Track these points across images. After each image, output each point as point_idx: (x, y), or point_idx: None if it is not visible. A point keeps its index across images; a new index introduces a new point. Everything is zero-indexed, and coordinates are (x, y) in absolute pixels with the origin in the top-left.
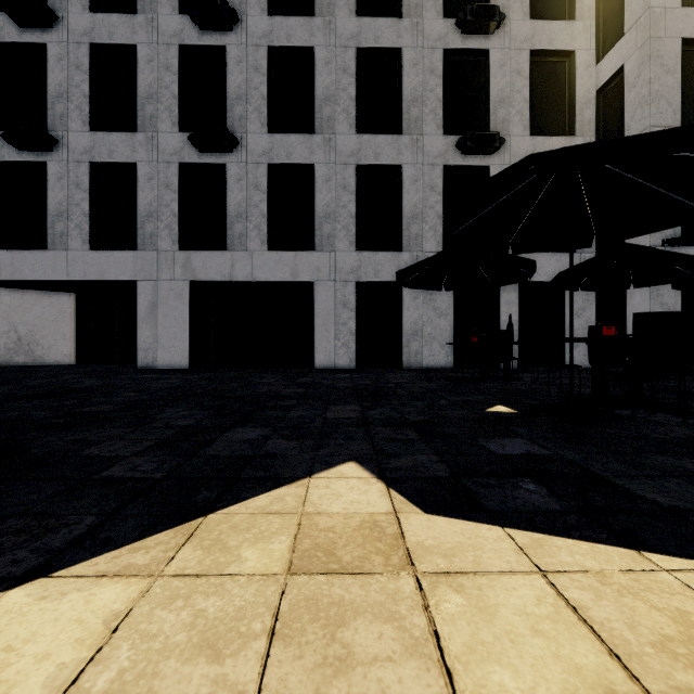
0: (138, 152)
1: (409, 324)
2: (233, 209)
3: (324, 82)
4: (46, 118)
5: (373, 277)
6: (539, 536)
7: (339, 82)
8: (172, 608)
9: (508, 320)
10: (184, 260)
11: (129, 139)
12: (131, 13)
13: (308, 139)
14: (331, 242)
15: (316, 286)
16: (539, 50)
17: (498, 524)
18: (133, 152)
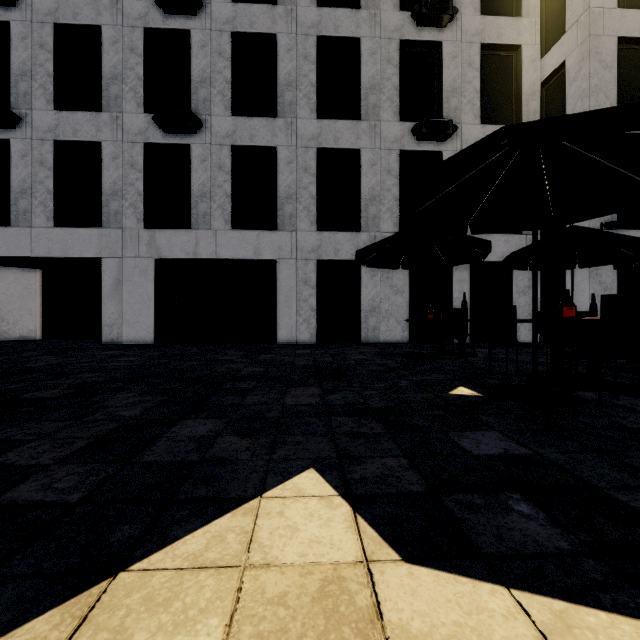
0: (102, 131)
1: (367, 301)
2: (197, 189)
3: (286, 68)
4: (9, 96)
5: (333, 255)
6: (560, 605)
7: (301, 69)
8: None
9: (459, 297)
10: (149, 238)
11: (94, 118)
12: None
13: (270, 122)
14: (292, 222)
15: (278, 264)
16: (488, 44)
17: (501, 581)
18: (98, 131)
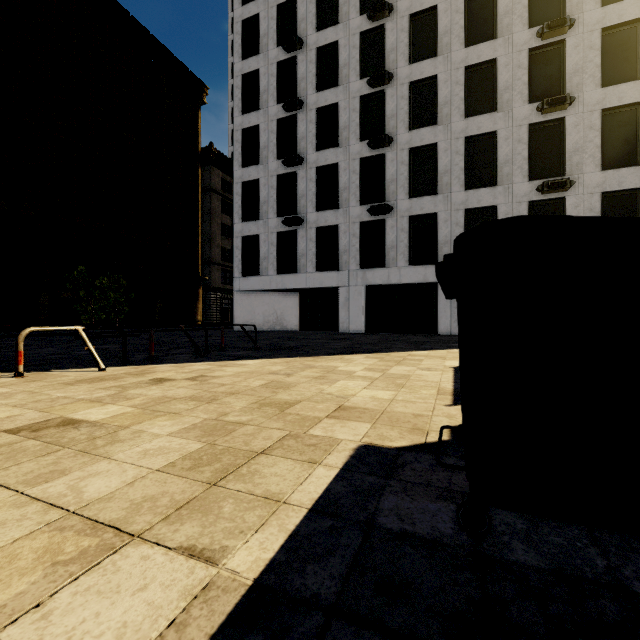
0: (339, 219)
1: None
2: (389, 244)
3: (444, 163)
4: (295, 207)
5: None
6: None
7: (453, 161)
8: (434, 352)
9: None
10: (362, 274)
11: (335, 213)
12: (334, 145)
13: (433, 198)
14: None
15: (438, 285)
16: (609, 107)
17: None
18: (337, 219)
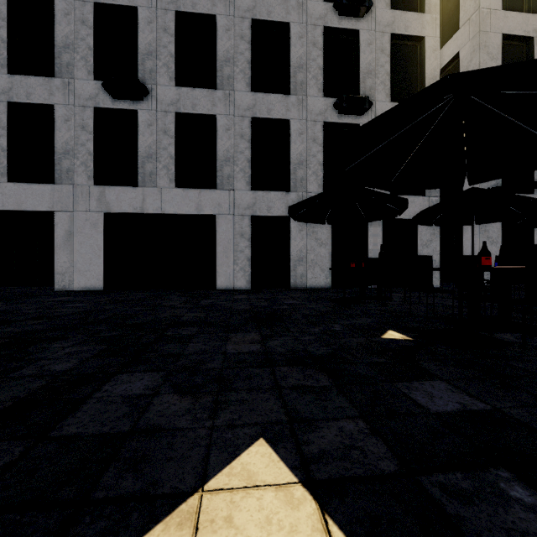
0: (55, 95)
1: (295, 252)
2: (144, 151)
3: (225, 46)
4: None
5: (266, 212)
6: None
7: (238, 47)
8: None
9: (374, 249)
10: (99, 194)
11: (46, 83)
12: None
13: (211, 93)
14: (230, 182)
15: (217, 219)
16: (398, 34)
17: None
18: (51, 95)
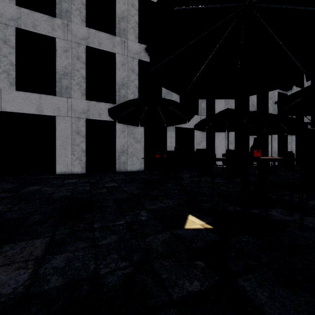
0: None
1: (119, 146)
2: None
3: None
4: None
5: (97, 117)
6: None
7: None
8: None
9: (170, 145)
10: None
11: None
12: None
13: (50, 19)
14: (68, 91)
15: (56, 119)
16: None
17: None
18: None
